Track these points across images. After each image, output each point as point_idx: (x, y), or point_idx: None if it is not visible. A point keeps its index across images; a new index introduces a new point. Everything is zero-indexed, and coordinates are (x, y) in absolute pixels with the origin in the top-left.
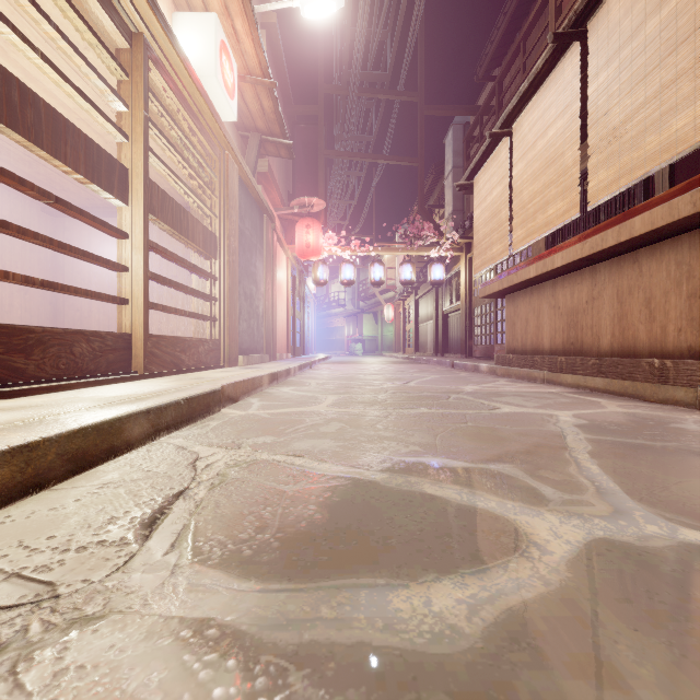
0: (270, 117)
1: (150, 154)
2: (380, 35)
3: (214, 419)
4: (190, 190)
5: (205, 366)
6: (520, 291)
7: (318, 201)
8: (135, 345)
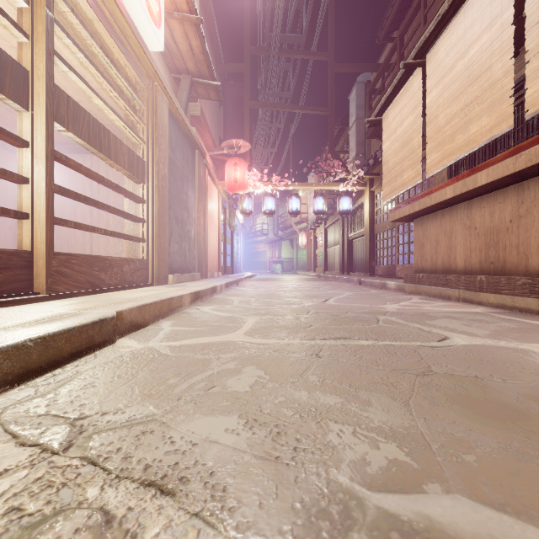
0: (199, 58)
1: (57, 60)
2: (296, 1)
3: (94, 359)
4: (113, 111)
5: (129, 285)
6: (429, 214)
7: (244, 143)
8: (36, 263)
